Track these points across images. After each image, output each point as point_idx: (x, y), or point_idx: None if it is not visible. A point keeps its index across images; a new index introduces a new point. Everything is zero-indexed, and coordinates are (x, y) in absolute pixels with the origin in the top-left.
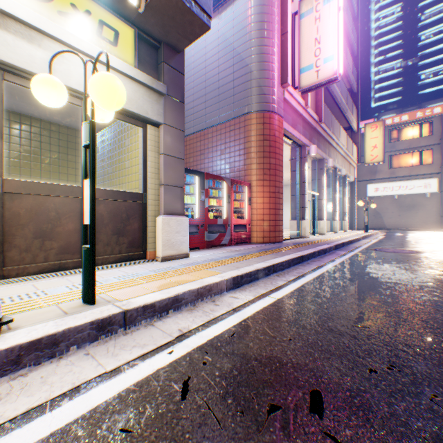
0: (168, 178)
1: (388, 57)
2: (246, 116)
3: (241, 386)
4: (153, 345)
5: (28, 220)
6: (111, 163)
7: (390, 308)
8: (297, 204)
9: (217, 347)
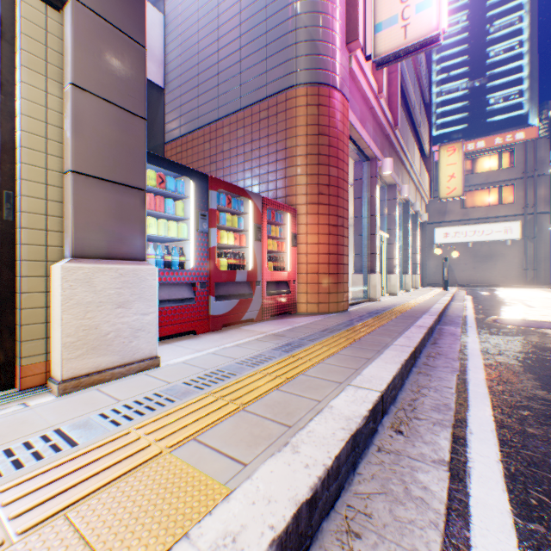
0: (90, 155)
1: (452, 76)
2: (287, 93)
3: None
4: None
5: None
6: None
7: None
8: (363, 249)
9: None
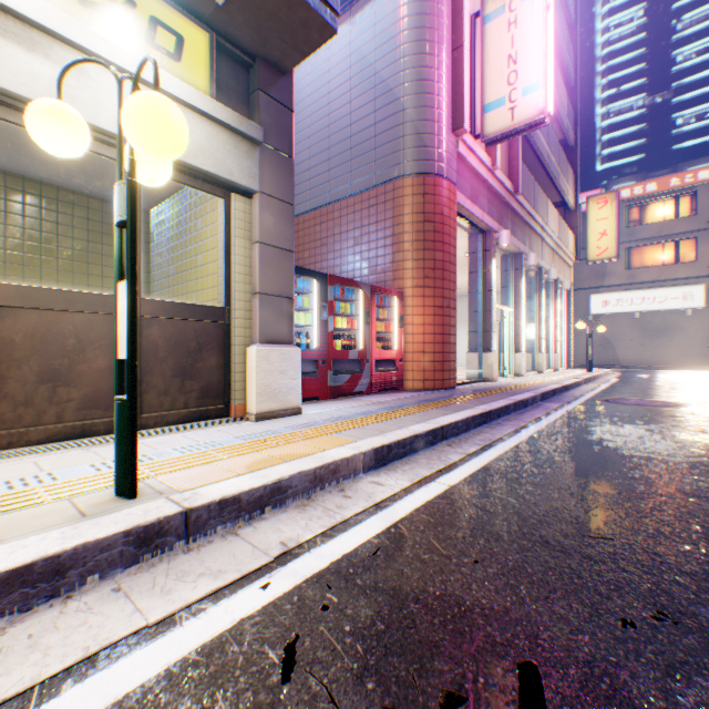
0: (267, 282)
1: (624, 91)
2: (395, 183)
3: (392, 654)
4: (235, 571)
5: (28, 352)
6: (173, 258)
7: (645, 503)
8: (478, 326)
9: (348, 575)
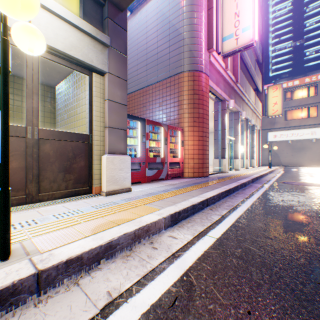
0: (112, 121)
1: (282, 39)
2: (179, 75)
3: None
4: None
5: None
6: (66, 110)
7: None
8: (219, 146)
9: None
